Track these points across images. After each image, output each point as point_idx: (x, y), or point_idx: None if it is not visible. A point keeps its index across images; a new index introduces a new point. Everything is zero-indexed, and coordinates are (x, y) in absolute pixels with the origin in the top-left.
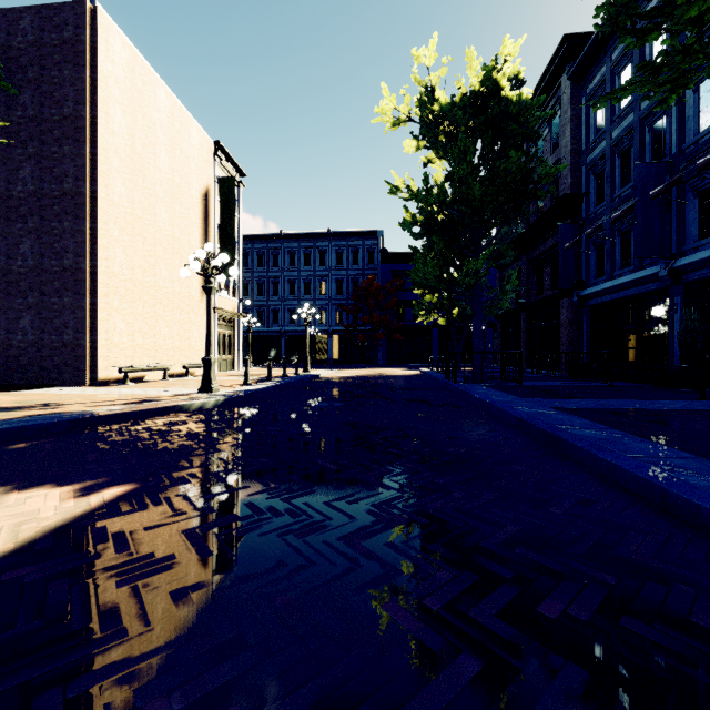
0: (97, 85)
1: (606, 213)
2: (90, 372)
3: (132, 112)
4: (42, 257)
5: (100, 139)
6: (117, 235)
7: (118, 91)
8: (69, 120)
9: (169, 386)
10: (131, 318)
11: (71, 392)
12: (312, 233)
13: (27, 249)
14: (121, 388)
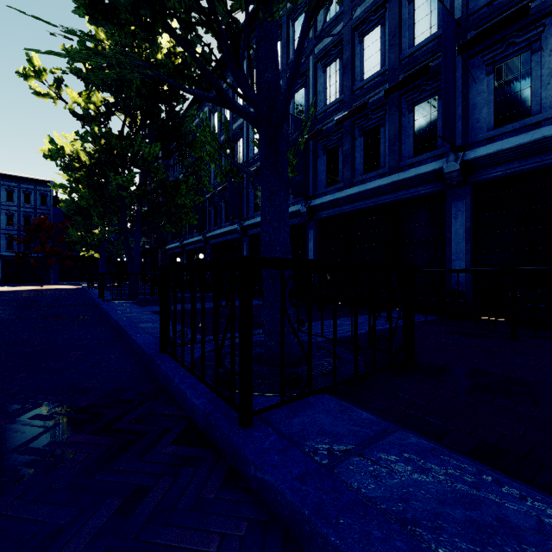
0: None
1: None
2: None
3: None
4: None
5: None
6: None
7: None
8: None
9: None
10: None
11: None
12: None
13: None
14: None
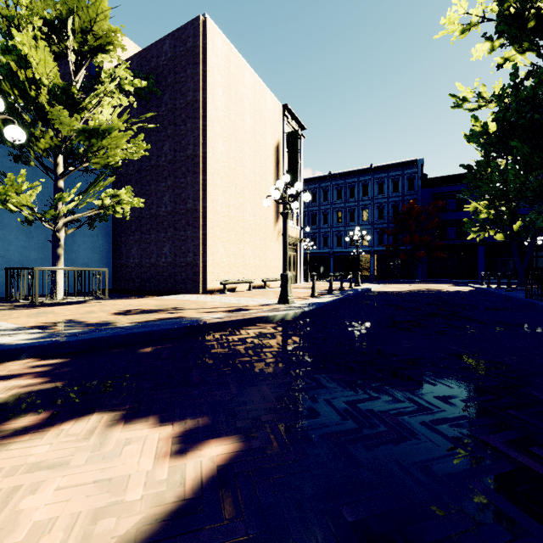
0: (206, 75)
1: None
2: (202, 283)
3: (228, 91)
4: (175, 204)
5: (208, 114)
6: (218, 183)
7: (219, 77)
8: (190, 105)
9: (253, 296)
10: (228, 244)
11: (190, 298)
12: (356, 170)
13: (167, 199)
14: (221, 297)
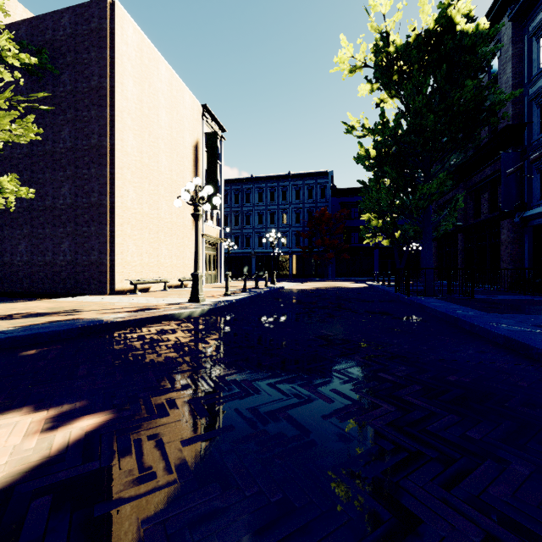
0: (114, 62)
1: None
2: (109, 284)
3: (141, 83)
4: (76, 197)
5: (117, 103)
6: (129, 178)
7: (130, 66)
8: (95, 90)
9: (167, 296)
10: (140, 242)
11: (93, 300)
12: (276, 175)
13: (66, 191)
14: (130, 297)
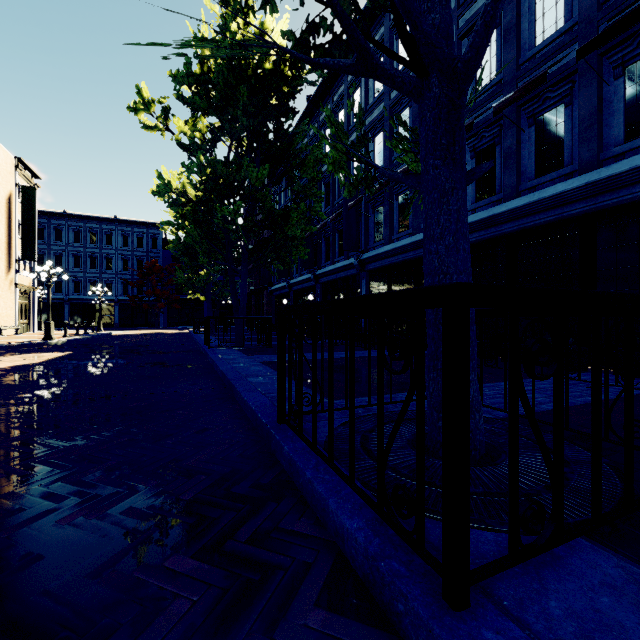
0: None
1: None
2: None
3: None
4: None
5: None
6: None
7: None
8: None
9: (7, 339)
10: None
11: None
12: (98, 217)
13: None
14: None
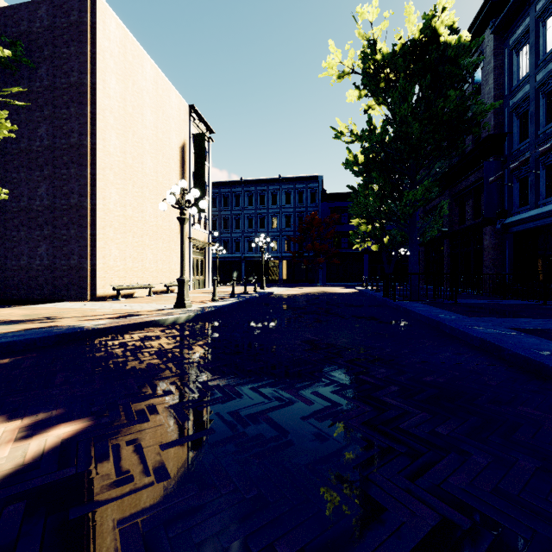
0: (96, 58)
1: (530, 149)
2: (90, 289)
3: (124, 80)
4: (54, 198)
5: (98, 101)
6: (112, 179)
7: (112, 63)
8: (74, 87)
9: (151, 302)
10: (123, 246)
11: (73, 306)
12: (266, 179)
13: (43, 191)
14: (113, 303)
